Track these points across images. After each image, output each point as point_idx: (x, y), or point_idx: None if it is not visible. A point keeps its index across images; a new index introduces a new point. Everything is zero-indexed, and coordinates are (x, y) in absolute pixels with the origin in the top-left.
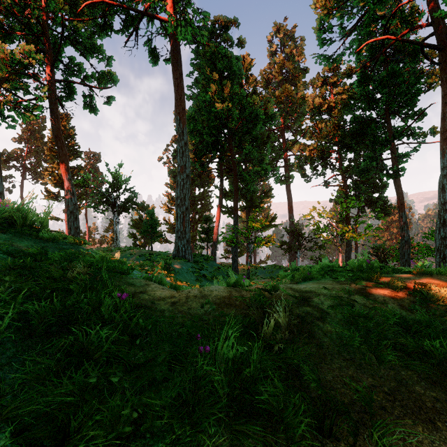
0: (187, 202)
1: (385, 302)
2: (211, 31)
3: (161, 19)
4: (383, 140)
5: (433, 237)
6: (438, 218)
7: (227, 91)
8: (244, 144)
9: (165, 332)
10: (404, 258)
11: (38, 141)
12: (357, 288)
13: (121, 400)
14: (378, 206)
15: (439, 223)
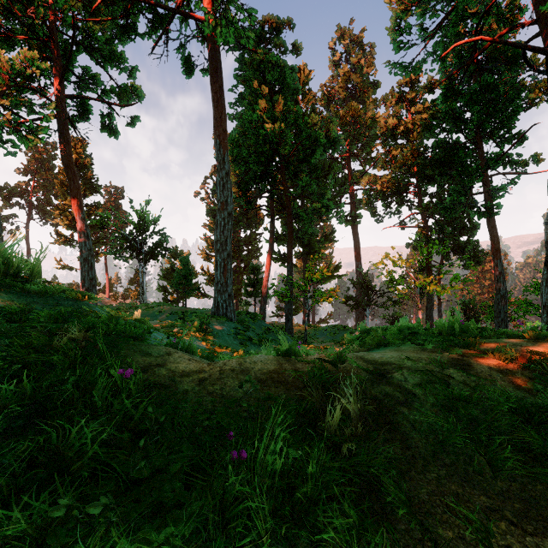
0: (229, 246)
1: (493, 379)
2: (260, 35)
3: (197, 18)
4: (473, 170)
5: (536, 290)
6: (546, 266)
7: (279, 109)
8: (301, 175)
9: (185, 424)
10: (500, 316)
11: (48, 173)
12: (452, 359)
13: (103, 544)
14: (466, 252)
15: (546, 273)
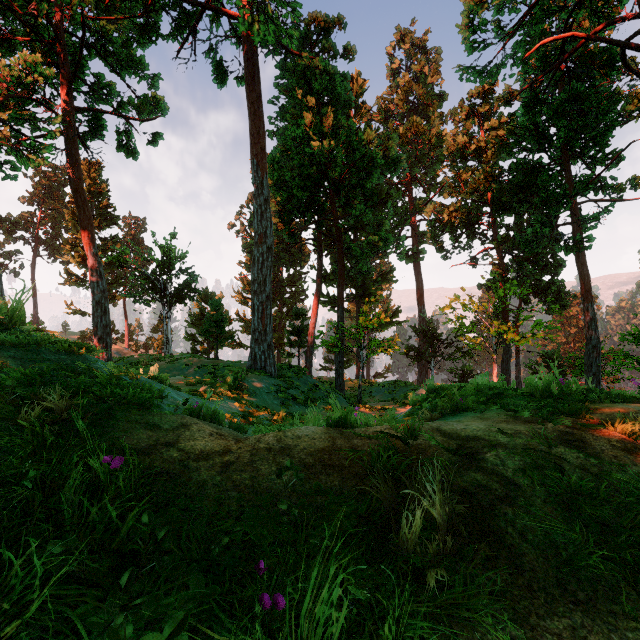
0: (268, 287)
1: (622, 463)
2: (305, 36)
3: (230, 14)
4: (559, 196)
5: (636, 339)
6: None
7: (328, 124)
8: (354, 202)
9: (197, 537)
10: (591, 370)
11: (57, 201)
12: (559, 432)
13: None
14: (549, 294)
15: None
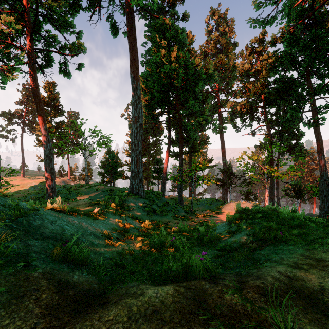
0: (140, 147)
1: None
2: (161, 8)
3: None
4: (305, 95)
5: None
6: None
7: (174, 56)
8: (188, 100)
9: None
10: (323, 194)
11: (34, 103)
12: None
13: None
14: (295, 151)
15: None
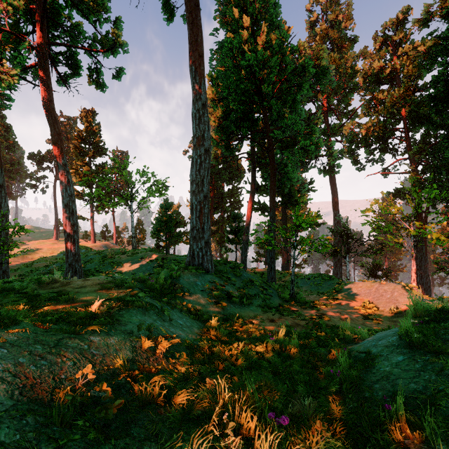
0: (206, 187)
1: None
2: None
3: None
4: None
5: None
6: None
7: (261, 41)
8: (284, 116)
9: None
10: None
11: (69, 141)
12: None
13: None
14: None
15: None
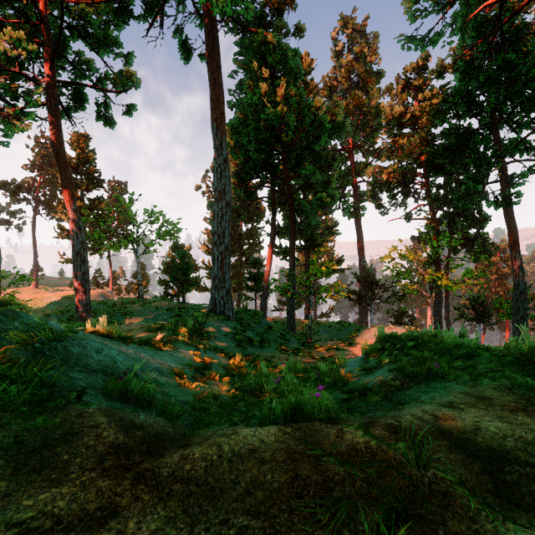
0: (227, 239)
1: None
2: (260, 16)
3: None
4: (490, 156)
5: None
6: None
7: (281, 93)
8: (304, 163)
9: None
10: (519, 314)
11: (53, 168)
12: None
13: None
14: (476, 245)
15: None
